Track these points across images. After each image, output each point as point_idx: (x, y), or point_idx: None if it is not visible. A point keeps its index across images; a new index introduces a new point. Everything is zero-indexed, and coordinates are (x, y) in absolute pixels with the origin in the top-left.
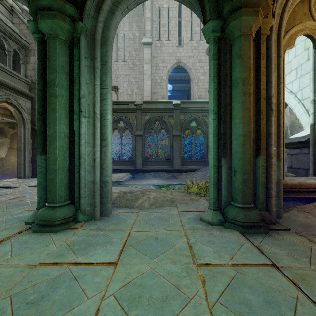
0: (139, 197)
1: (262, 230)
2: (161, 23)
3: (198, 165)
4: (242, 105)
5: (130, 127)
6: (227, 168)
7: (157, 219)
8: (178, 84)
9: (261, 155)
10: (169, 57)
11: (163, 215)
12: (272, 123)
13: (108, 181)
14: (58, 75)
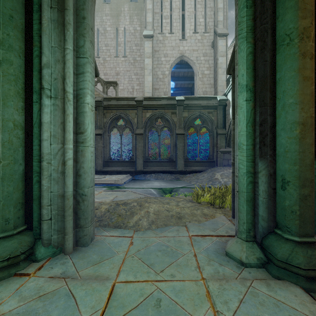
0: (136, 211)
1: None
2: (163, 15)
3: (203, 166)
4: (299, 73)
5: (130, 125)
6: (268, 175)
7: (160, 252)
8: (181, 81)
9: None
10: (171, 51)
11: (168, 243)
12: None
13: (88, 194)
14: (2, 29)
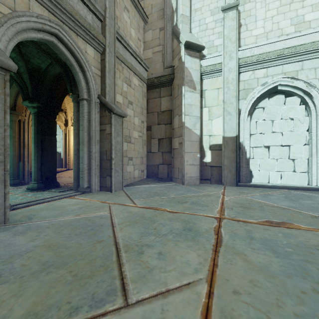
0: None
1: (20, 185)
2: None
3: None
4: (13, 145)
5: None
6: None
7: None
8: None
9: (21, 162)
10: None
11: None
12: (25, 151)
13: None
14: None
